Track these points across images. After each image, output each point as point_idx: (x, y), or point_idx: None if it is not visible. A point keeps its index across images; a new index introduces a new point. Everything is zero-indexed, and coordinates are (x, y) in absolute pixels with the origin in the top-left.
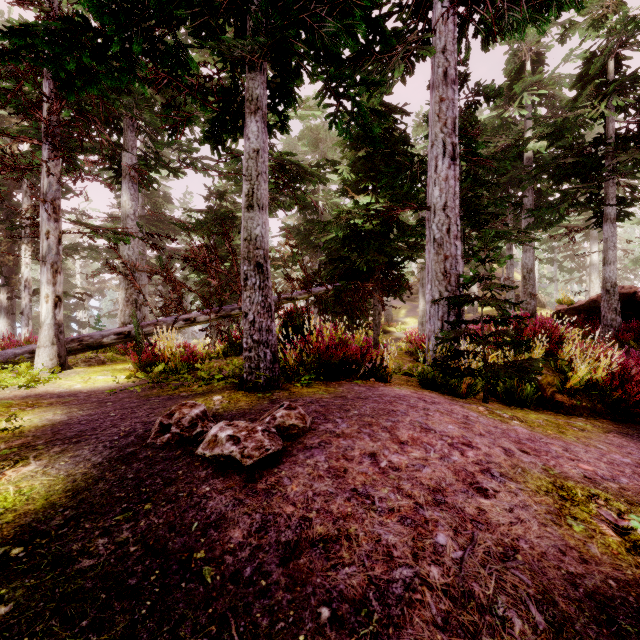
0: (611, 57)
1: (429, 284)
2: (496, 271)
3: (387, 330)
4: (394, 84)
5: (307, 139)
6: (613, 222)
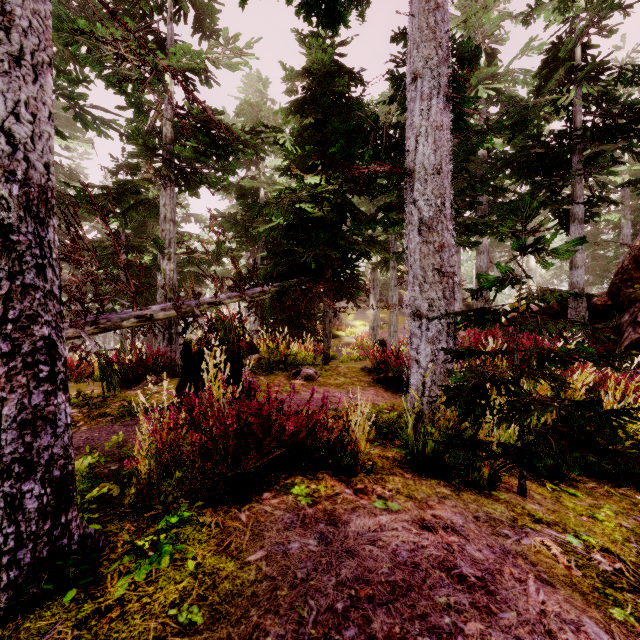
0: (580, 42)
1: (410, 288)
2: None
3: (336, 334)
4: (354, 4)
5: (246, 115)
6: (581, 222)
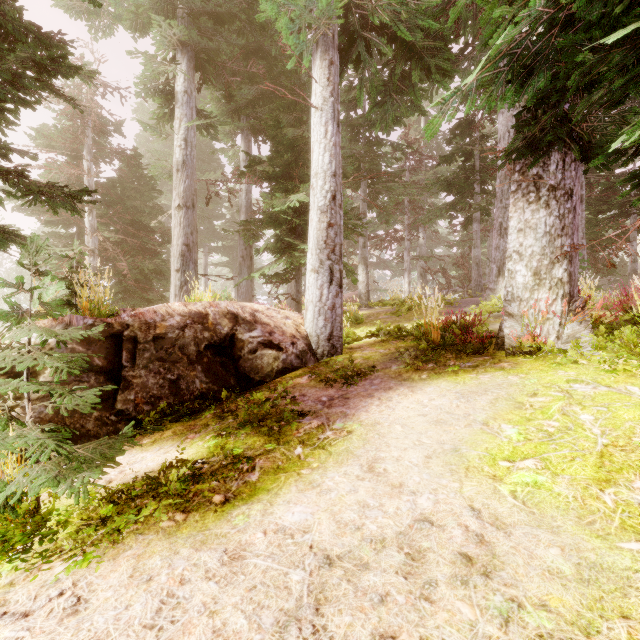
0: None
1: None
2: None
3: None
4: None
5: None
6: None
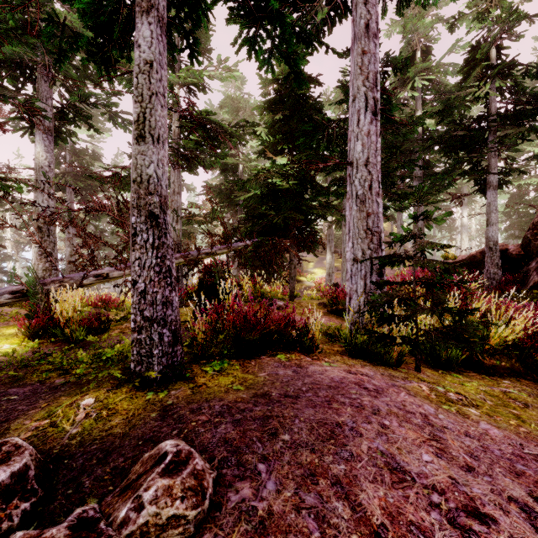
0: (494, 45)
1: (350, 242)
2: (386, 230)
3: (299, 279)
4: None
5: (228, 107)
6: (495, 189)
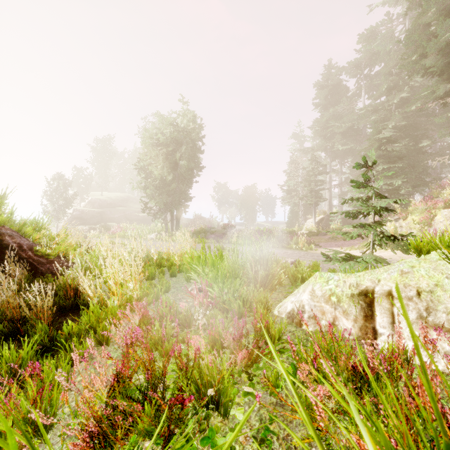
0: None
1: None
2: None
3: None
4: None
5: None
6: None
